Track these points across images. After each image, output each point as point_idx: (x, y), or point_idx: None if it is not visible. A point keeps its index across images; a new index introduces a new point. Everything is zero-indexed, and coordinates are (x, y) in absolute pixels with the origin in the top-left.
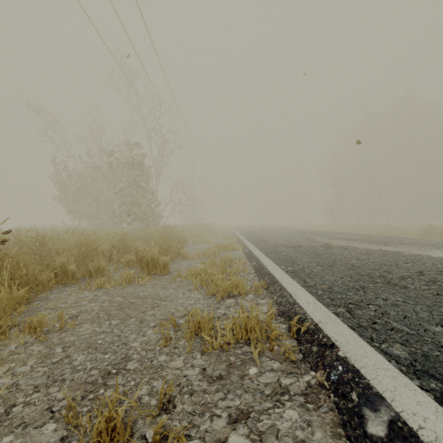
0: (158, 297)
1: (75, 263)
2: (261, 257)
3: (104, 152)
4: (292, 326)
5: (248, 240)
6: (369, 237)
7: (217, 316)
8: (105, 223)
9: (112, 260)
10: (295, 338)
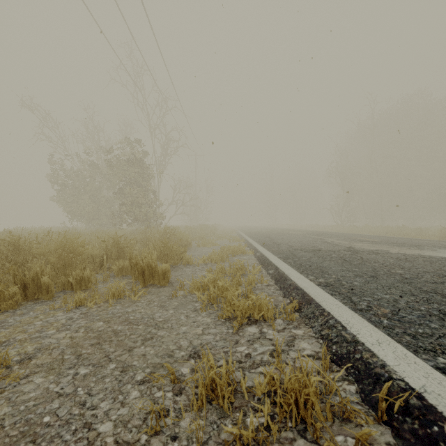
0: (152, 321)
1: (54, 272)
2: (280, 264)
3: (104, 150)
4: (380, 400)
5: (258, 242)
6: (391, 239)
7: (237, 359)
8: (105, 224)
9: (104, 266)
10: (384, 420)
